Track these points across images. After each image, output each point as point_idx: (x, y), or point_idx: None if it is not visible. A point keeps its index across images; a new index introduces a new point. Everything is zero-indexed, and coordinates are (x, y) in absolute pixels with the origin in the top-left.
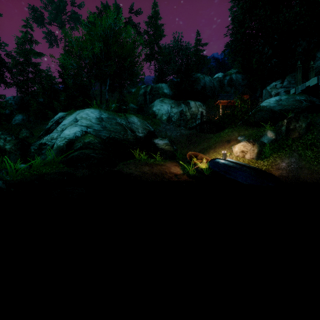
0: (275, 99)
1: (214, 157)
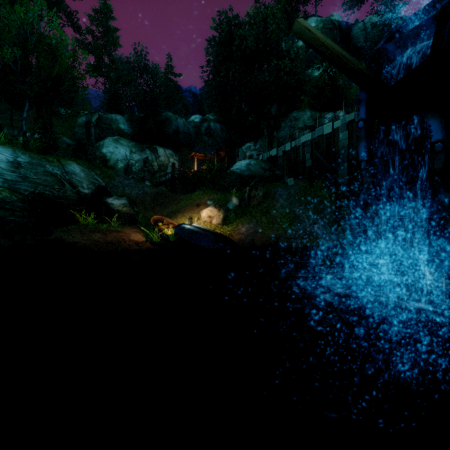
0: (246, 163)
1: (182, 222)
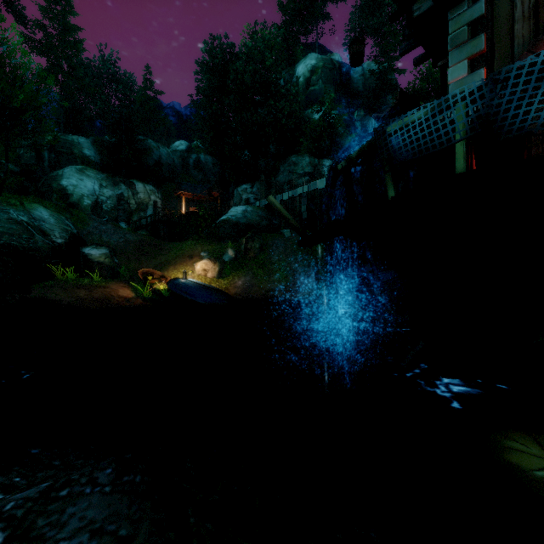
0: (242, 209)
1: (174, 276)
